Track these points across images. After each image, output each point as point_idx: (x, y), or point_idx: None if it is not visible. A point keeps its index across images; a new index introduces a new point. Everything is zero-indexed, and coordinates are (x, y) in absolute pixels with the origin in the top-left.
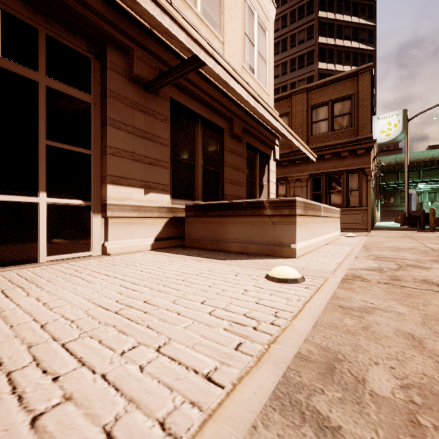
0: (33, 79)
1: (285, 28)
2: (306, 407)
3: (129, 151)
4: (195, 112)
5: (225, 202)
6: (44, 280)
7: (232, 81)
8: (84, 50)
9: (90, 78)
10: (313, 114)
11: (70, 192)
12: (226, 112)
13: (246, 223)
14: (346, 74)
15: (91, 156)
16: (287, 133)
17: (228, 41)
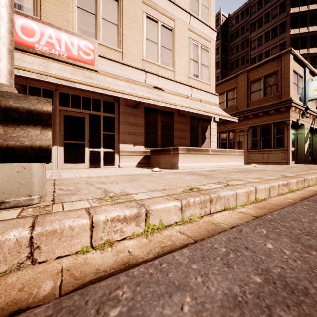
0: (99, 115)
1: (260, 9)
2: (122, 175)
3: (127, 131)
4: (156, 109)
5: (161, 149)
6: (101, 170)
7: (159, 103)
8: (113, 100)
9: (115, 109)
10: (252, 87)
11: (109, 147)
12: None
13: (166, 157)
14: (273, 57)
15: (115, 134)
16: (202, 112)
17: (177, 69)
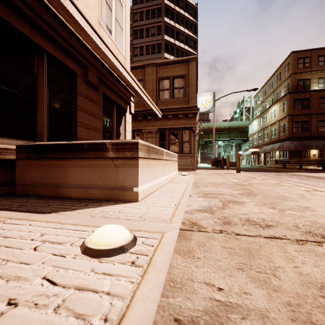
0: None
1: (142, 21)
2: None
3: None
4: (36, 43)
5: (64, 143)
6: None
7: (68, 3)
8: None
9: None
10: (160, 84)
11: None
12: (79, 57)
13: (88, 167)
14: (182, 59)
15: None
16: (137, 87)
17: None
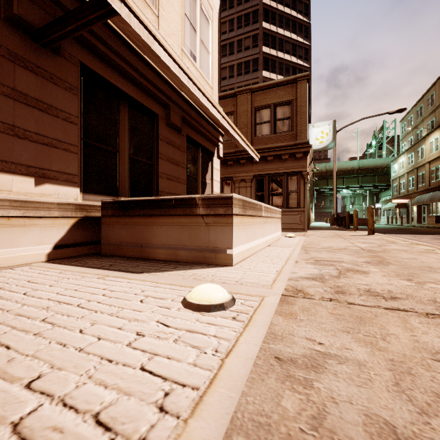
0: None
1: (232, 32)
2: None
3: (6, 122)
4: (118, 88)
5: (150, 199)
6: None
7: (156, 46)
8: None
9: None
10: (257, 116)
11: None
12: (161, 96)
13: (176, 225)
14: (287, 80)
15: None
16: (228, 126)
17: (164, 16)
